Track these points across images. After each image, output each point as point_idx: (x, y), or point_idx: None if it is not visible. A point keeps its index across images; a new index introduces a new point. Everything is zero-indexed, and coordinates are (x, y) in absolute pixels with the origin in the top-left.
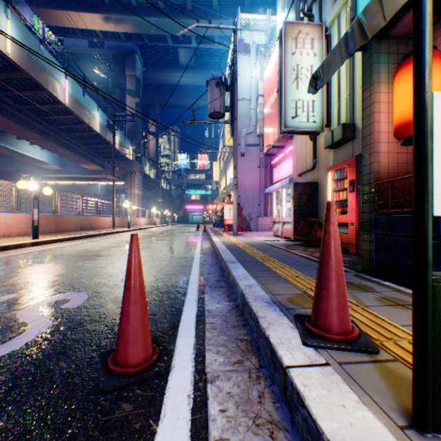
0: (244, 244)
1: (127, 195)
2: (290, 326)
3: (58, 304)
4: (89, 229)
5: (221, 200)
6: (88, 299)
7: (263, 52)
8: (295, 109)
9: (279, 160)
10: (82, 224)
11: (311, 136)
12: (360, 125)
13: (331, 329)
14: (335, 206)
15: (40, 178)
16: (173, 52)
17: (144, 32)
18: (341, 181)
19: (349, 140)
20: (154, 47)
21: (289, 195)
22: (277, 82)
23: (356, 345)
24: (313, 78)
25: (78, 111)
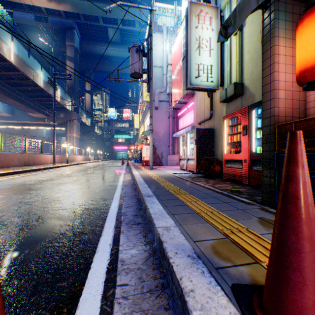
0: (158, 177)
1: (67, 138)
2: None
3: None
4: (32, 164)
5: (140, 143)
6: None
7: (172, 32)
8: (198, 70)
9: (183, 113)
10: (25, 161)
11: (209, 94)
12: (248, 84)
13: None
14: (229, 146)
15: None
16: (104, 30)
17: (80, 12)
18: (235, 127)
19: (239, 95)
20: (89, 25)
21: (192, 138)
22: (182, 53)
23: None
24: (224, 27)
25: (24, 68)
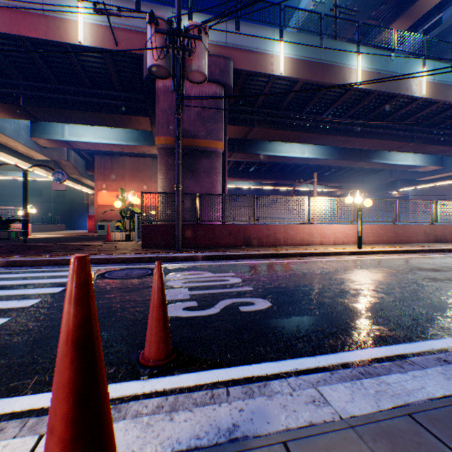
0: None
1: None
2: None
3: (243, 304)
4: (448, 240)
5: None
6: (257, 309)
7: None
8: None
9: None
10: (434, 235)
11: None
12: None
13: None
14: None
15: (415, 183)
16: None
17: None
18: None
19: None
20: None
21: None
22: None
23: None
24: None
25: (441, 95)
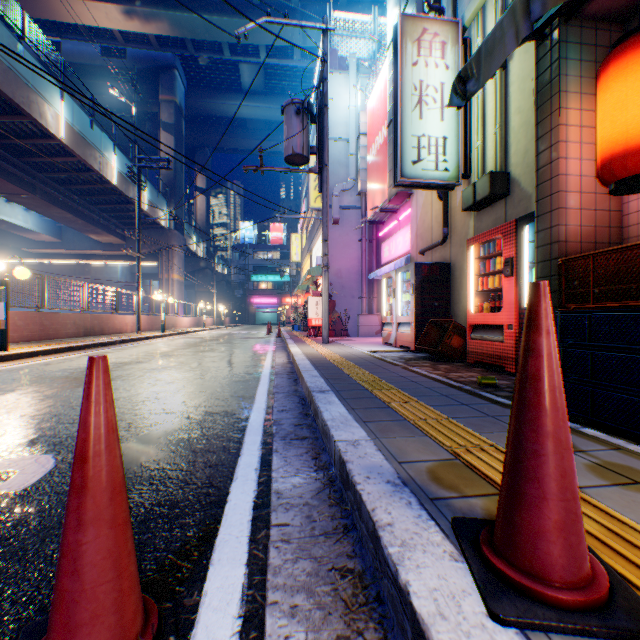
0: (339, 359)
1: (162, 282)
2: (449, 554)
3: None
4: (99, 333)
5: (304, 291)
6: (51, 470)
7: (367, 70)
8: (417, 149)
9: (390, 231)
10: (86, 327)
11: (441, 193)
12: (518, 174)
13: (550, 575)
14: (480, 299)
15: (25, 254)
16: (232, 69)
17: (187, 36)
18: (490, 260)
19: (500, 197)
20: (202, 61)
21: (406, 282)
22: (388, 112)
23: (618, 621)
24: (460, 80)
25: (83, 151)
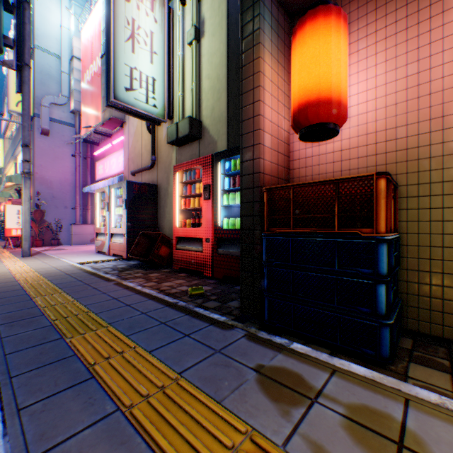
0: (37, 280)
1: None
2: None
3: None
4: None
5: (9, 198)
6: None
7: (82, 1)
8: (131, 78)
9: (105, 152)
10: None
11: (150, 127)
12: (208, 124)
13: None
14: (184, 215)
15: None
16: None
17: None
18: (192, 185)
19: (197, 139)
20: None
21: (120, 197)
22: (103, 44)
23: None
24: None
25: None
